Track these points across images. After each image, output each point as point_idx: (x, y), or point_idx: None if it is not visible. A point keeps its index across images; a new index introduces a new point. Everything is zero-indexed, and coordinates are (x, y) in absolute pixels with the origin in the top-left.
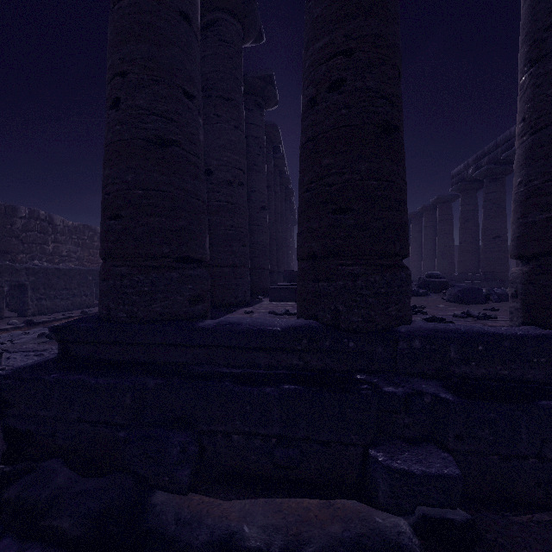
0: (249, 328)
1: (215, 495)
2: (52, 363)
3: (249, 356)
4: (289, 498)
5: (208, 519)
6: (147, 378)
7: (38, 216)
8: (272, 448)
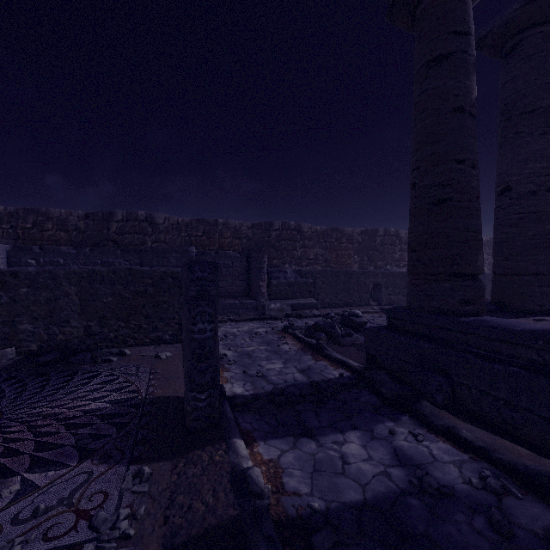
0: (494, 325)
1: (457, 418)
2: (384, 327)
3: (495, 345)
4: (507, 441)
5: (446, 420)
6: (424, 343)
7: (389, 233)
8: (501, 407)
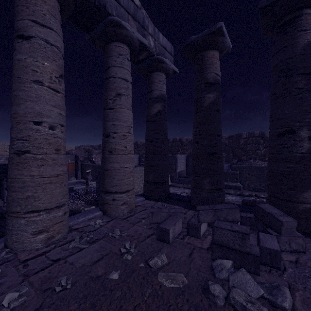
0: None
1: None
2: None
3: None
4: None
5: None
6: None
7: None
8: None
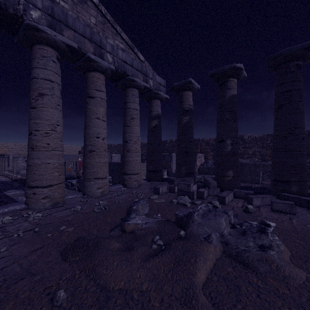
0: None
1: None
2: None
3: None
4: None
5: None
6: None
7: None
8: None
